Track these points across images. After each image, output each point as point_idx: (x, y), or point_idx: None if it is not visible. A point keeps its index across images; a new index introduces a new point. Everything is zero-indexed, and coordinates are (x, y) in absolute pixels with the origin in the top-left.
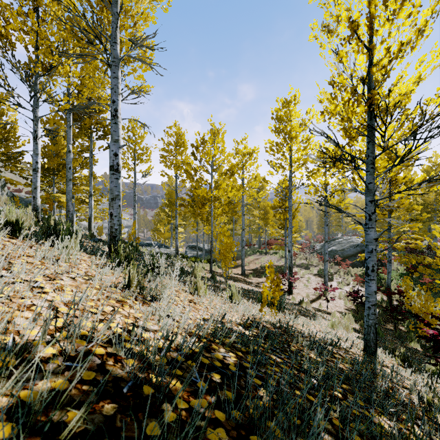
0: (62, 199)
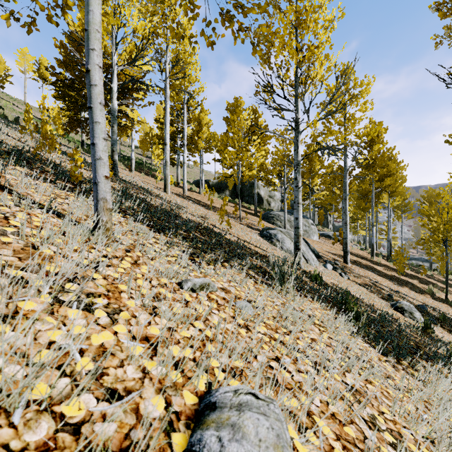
0: (362, 233)
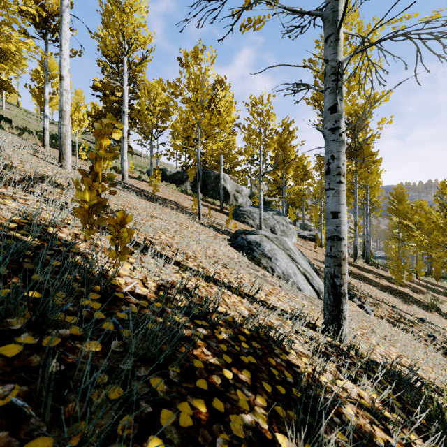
0: None
